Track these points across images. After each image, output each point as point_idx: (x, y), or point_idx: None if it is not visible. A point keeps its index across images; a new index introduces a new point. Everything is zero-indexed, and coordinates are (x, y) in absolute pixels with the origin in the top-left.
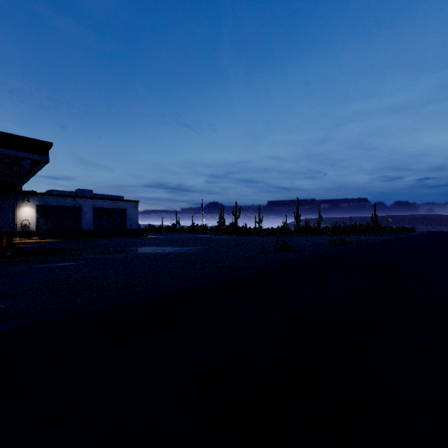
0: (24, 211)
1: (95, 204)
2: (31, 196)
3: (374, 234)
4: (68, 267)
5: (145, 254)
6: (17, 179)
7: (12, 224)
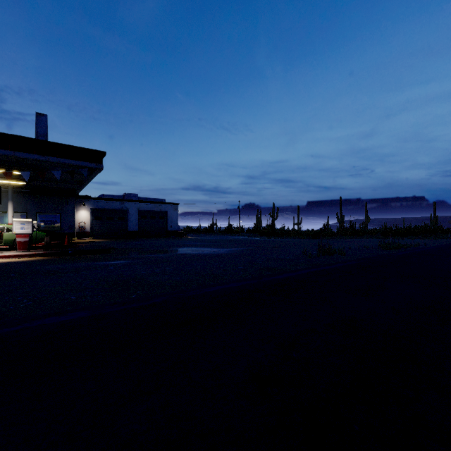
0: (81, 214)
1: (140, 207)
2: (87, 200)
3: (433, 237)
4: (120, 265)
5: (186, 254)
6: (76, 186)
7: (71, 225)
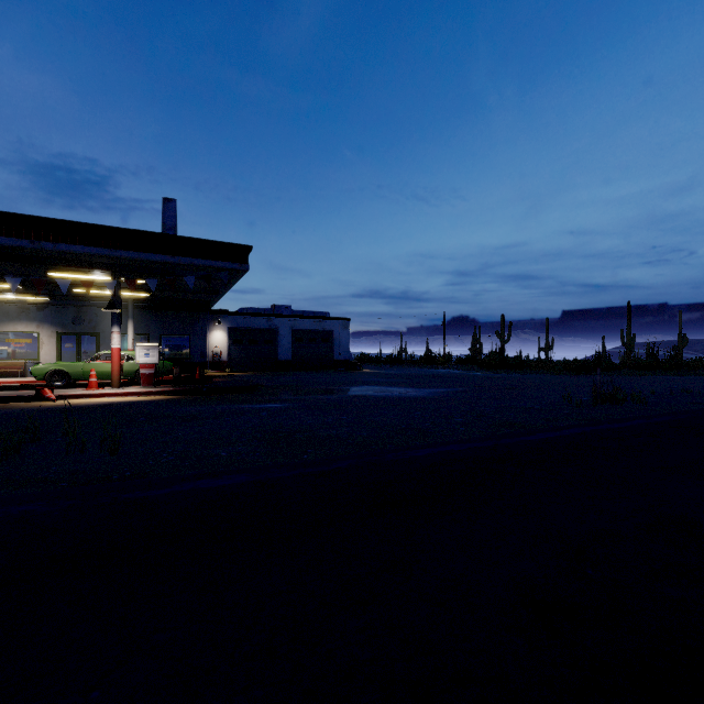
0: (216, 336)
1: (294, 325)
2: (223, 316)
3: None
4: (275, 409)
5: (367, 397)
6: (210, 296)
7: (203, 352)
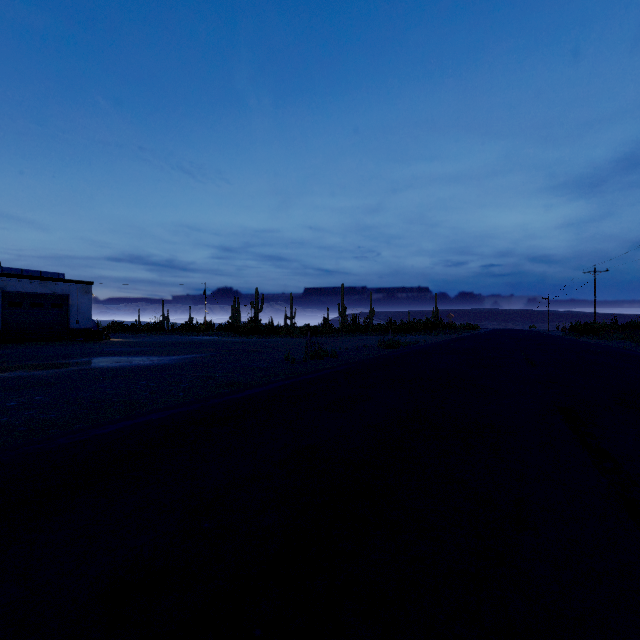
0: None
1: (6, 286)
2: None
3: (434, 333)
4: None
5: (95, 369)
6: None
7: None
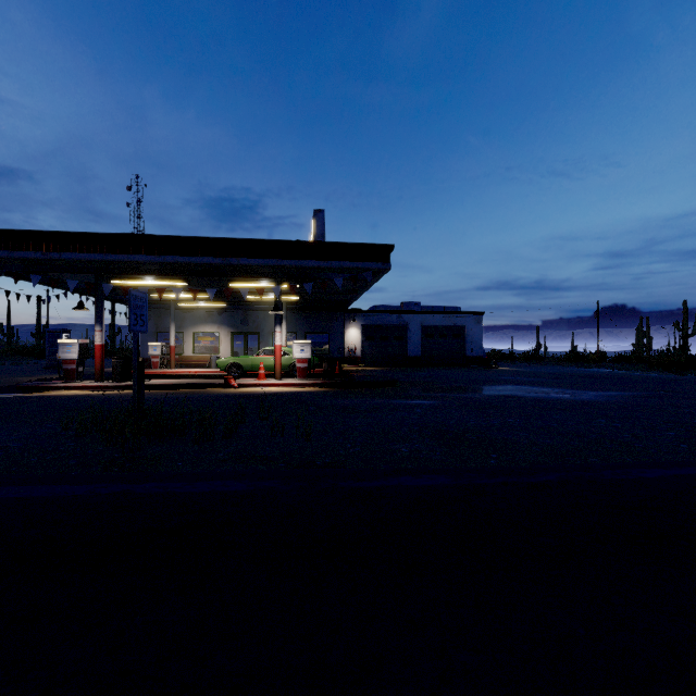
0: (351, 333)
1: (424, 321)
2: (357, 315)
3: None
4: (426, 406)
5: (519, 398)
6: (348, 296)
7: (340, 348)
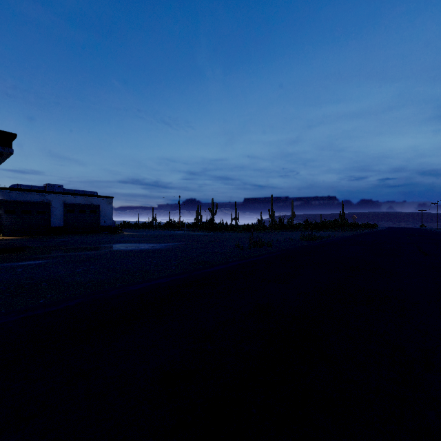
0: None
1: (66, 200)
2: None
3: (341, 230)
4: (33, 265)
5: (118, 251)
6: None
7: None
